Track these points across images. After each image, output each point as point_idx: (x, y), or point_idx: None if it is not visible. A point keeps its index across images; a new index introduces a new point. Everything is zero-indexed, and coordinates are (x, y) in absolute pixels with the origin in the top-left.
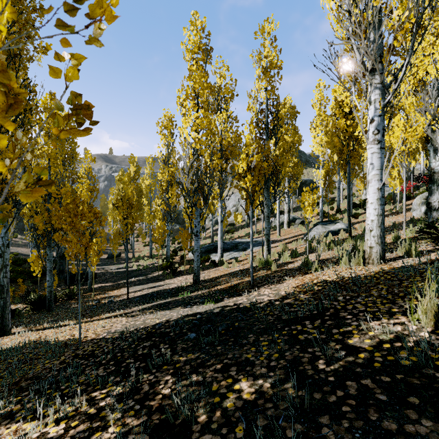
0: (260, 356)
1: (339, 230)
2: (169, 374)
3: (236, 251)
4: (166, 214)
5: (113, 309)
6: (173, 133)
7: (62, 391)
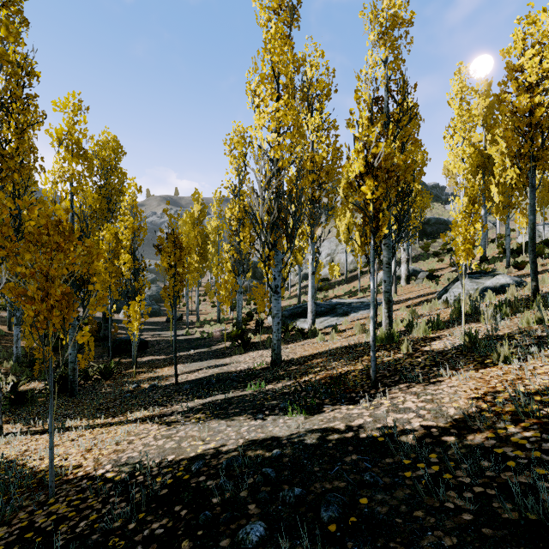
0: None
1: (502, 287)
2: None
3: (333, 316)
4: (236, 264)
5: (150, 402)
6: (246, 153)
7: None
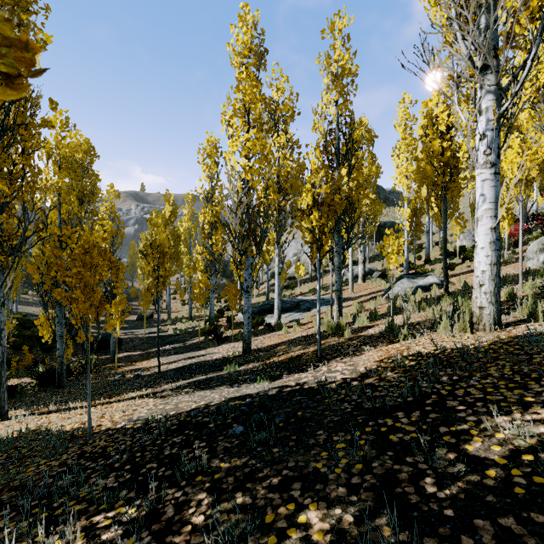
0: (336, 466)
1: (430, 285)
2: (204, 491)
3: (297, 311)
4: (209, 264)
5: (139, 386)
6: (218, 162)
7: (54, 511)
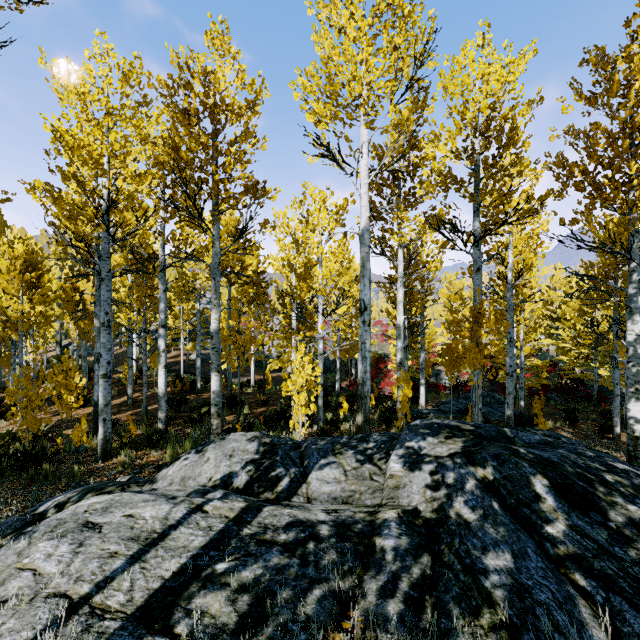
0: None
1: None
2: None
3: None
4: None
5: None
6: None
7: None
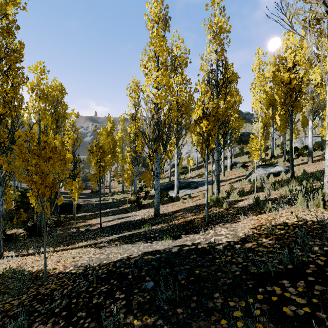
0: None
1: (278, 172)
2: None
3: (189, 189)
4: (133, 159)
5: (87, 237)
6: (139, 95)
7: None
